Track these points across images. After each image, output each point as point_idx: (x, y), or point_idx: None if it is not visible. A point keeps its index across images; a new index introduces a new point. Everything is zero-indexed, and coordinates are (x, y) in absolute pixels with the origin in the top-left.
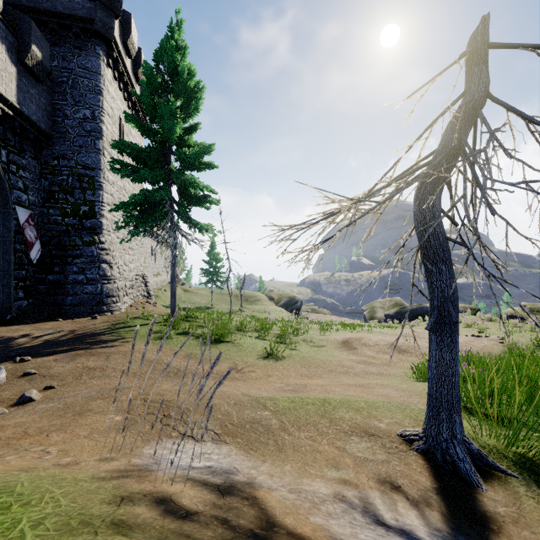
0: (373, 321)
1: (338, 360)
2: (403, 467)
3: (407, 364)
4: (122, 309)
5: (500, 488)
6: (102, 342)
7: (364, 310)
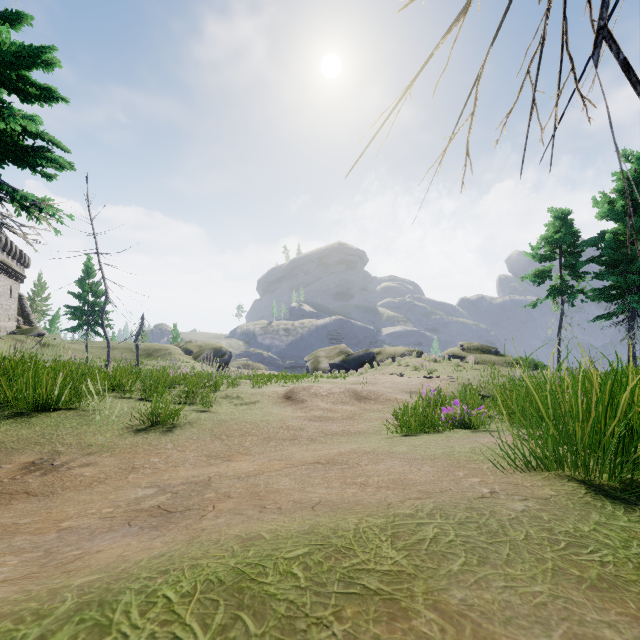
0: (317, 373)
1: (280, 420)
2: None
3: (375, 415)
4: None
5: None
6: None
7: (307, 361)
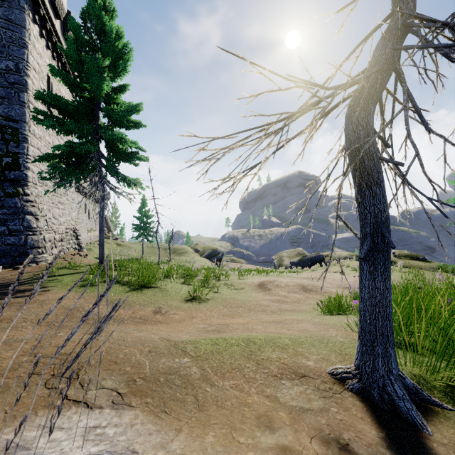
0: (281, 268)
1: (256, 300)
2: (343, 413)
3: (314, 301)
4: (49, 260)
5: (443, 427)
6: (18, 291)
7: (274, 259)
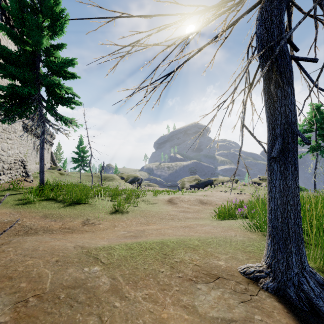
0: (183, 189)
1: (166, 211)
2: (268, 321)
3: (209, 211)
4: None
5: None
6: None
7: (178, 183)
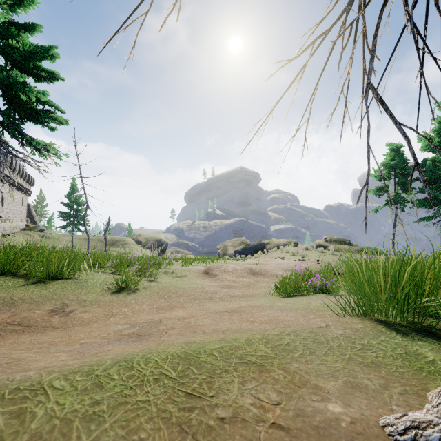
0: (226, 257)
1: (201, 287)
2: None
3: (264, 284)
4: None
5: None
6: None
7: (219, 249)
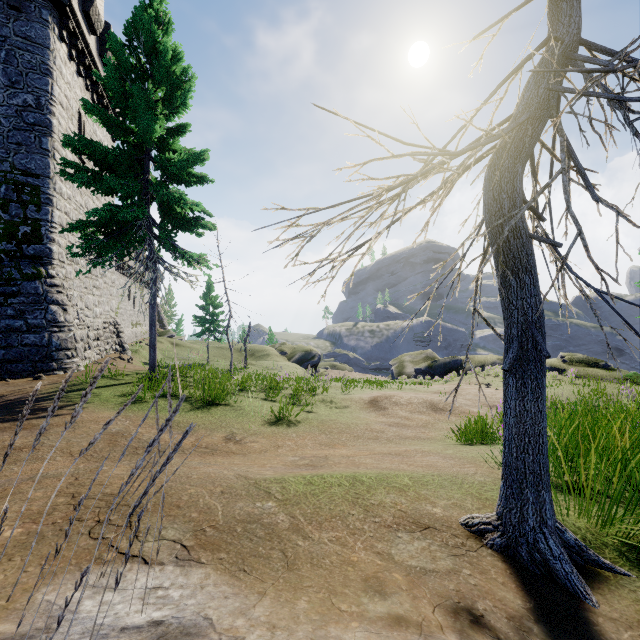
0: (402, 378)
1: (366, 423)
2: (479, 577)
3: (447, 425)
4: (81, 366)
5: (614, 597)
6: (42, 410)
7: (392, 365)
